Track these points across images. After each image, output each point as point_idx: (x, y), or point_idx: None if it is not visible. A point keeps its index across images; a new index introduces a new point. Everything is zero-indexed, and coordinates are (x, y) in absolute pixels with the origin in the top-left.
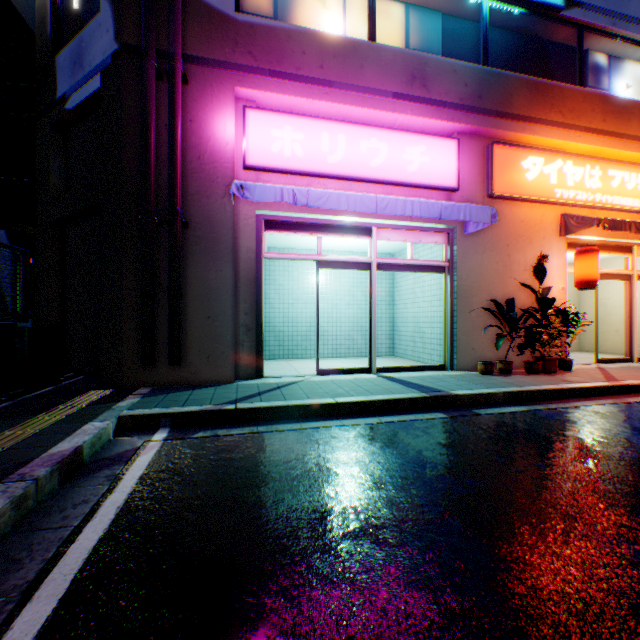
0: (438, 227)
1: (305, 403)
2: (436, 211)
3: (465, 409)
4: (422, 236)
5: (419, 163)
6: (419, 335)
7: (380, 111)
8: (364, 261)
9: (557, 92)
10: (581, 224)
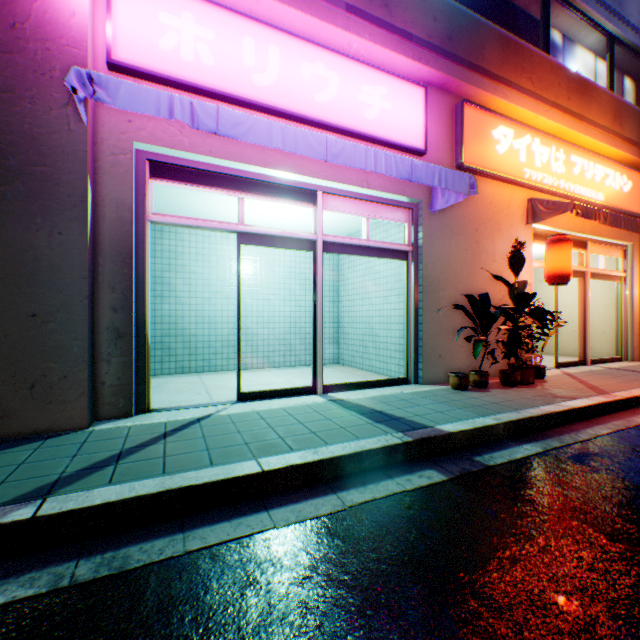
0: (400, 201)
1: (200, 482)
2: (406, 169)
3: (464, 457)
4: (381, 210)
5: (379, 109)
6: (372, 339)
7: (329, 25)
8: (306, 237)
9: (527, 55)
10: (552, 210)
